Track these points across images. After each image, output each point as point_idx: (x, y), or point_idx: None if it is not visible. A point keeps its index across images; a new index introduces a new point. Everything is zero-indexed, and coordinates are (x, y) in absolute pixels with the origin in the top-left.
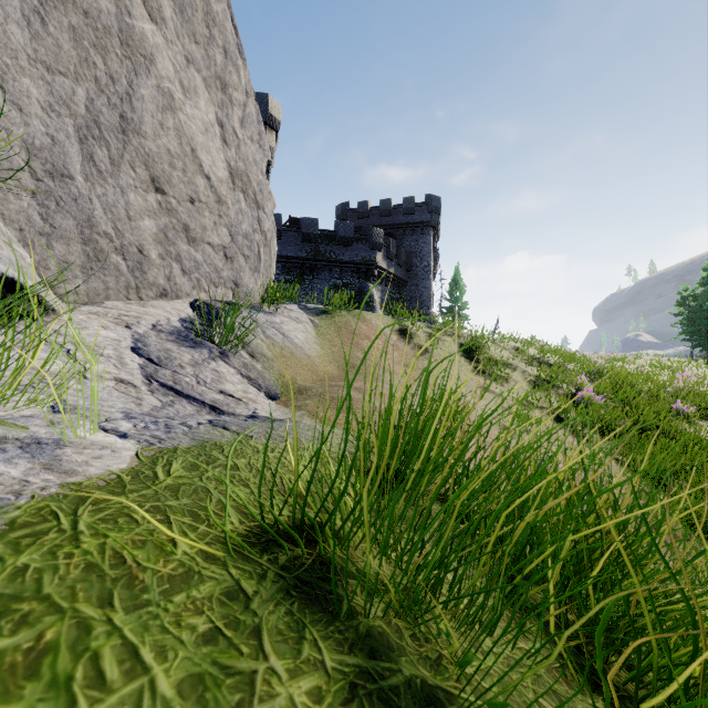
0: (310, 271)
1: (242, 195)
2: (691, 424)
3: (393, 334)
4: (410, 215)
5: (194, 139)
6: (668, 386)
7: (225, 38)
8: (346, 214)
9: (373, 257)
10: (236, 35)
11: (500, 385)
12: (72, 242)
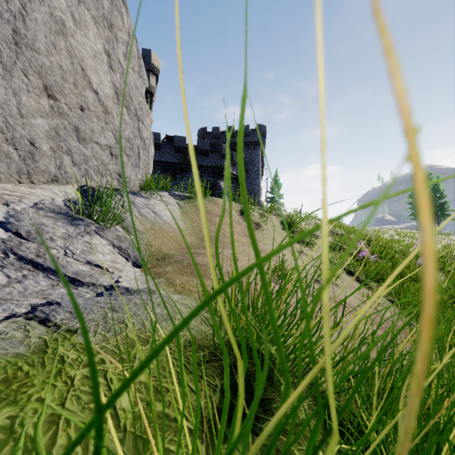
0: (180, 172)
1: (125, 109)
2: None
3: (236, 214)
4: (247, 137)
5: (84, 61)
6: (410, 248)
7: None
8: (205, 135)
9: (222, 163)
10: None
11: (309, 249)
12: None
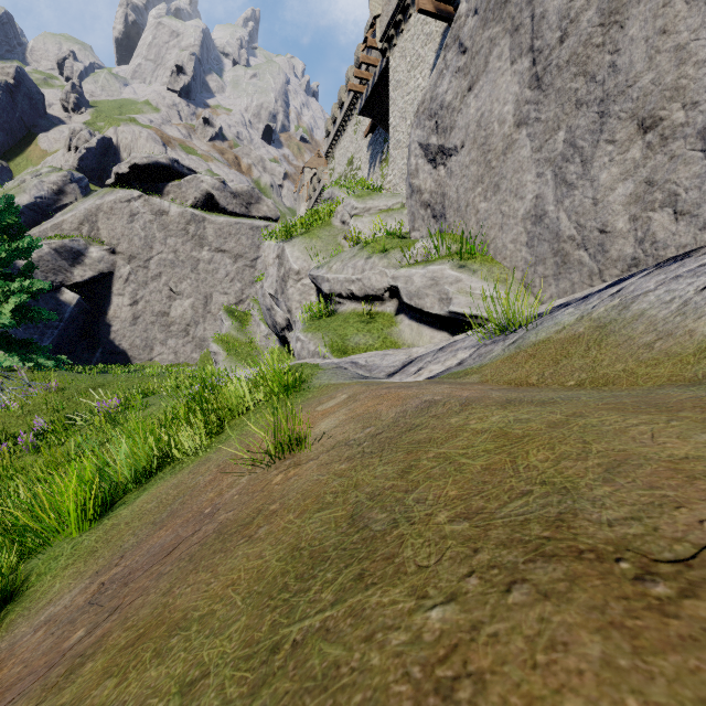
0: None
1: None
2: None
3: None
4: None
5: None
6: None
7: None
8: None
9: None
10: None
11: None
12: (547, 260)
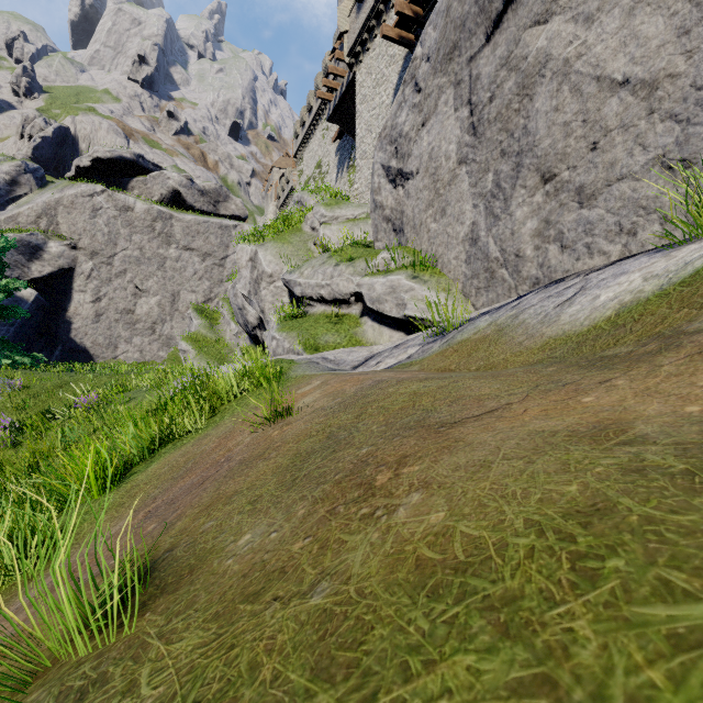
0: None
1: None
2: None
3: None
4: None
5: (600, 63)
6: None
7: None
8: None
9: None
10: None
11: None
12: (480, 275)
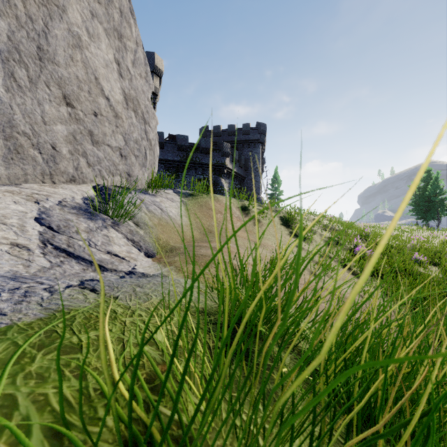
0: (182, 170)
1: (133, 113)
2: (425, 267)
3: (237, 210)
4: (247, 135)
5: (97, 71)
6: (408, 243)
7: (120, 2)
8: (206, 133)
9: (223, 161)
10: (128, 2)
11: (307, 244)
12: None
